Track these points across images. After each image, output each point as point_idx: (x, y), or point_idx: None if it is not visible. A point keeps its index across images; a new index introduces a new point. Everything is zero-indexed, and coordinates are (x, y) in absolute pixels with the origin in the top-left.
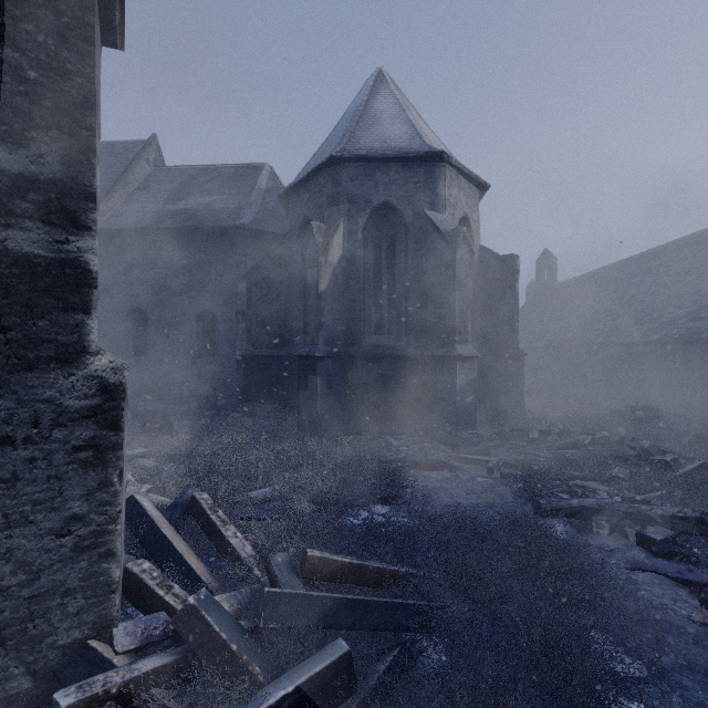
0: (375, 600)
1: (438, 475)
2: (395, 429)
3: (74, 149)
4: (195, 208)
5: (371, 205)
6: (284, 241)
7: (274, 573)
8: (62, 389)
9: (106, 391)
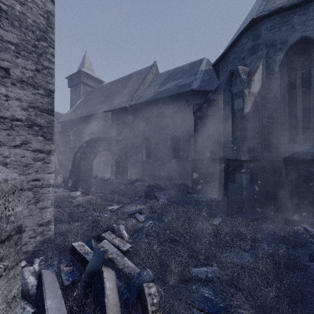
0: None
1: None
2: (312, 220)
3: None
4: (170, 87)
5: (287, 43)
6: (216, 90)
7: None
8: None
9: None
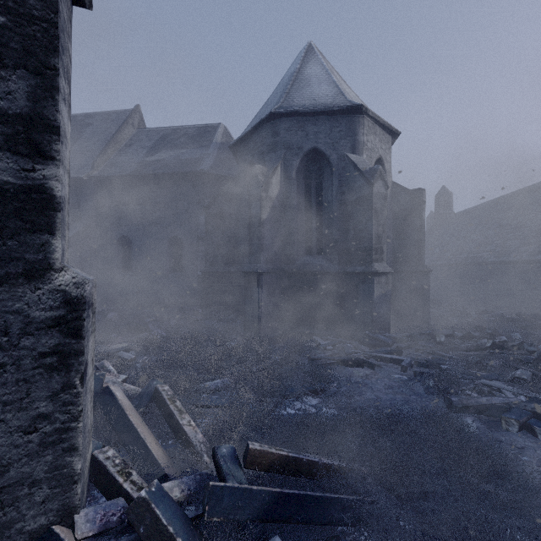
0: (309, 494)
1: (359, 371)
2: (322, 331)
3: (39, 87)
4: (167, 159)
5: (302, 150)
6: (234, 182)
7: (220, 464)
8: (29, 302)
9: (69, 303)
